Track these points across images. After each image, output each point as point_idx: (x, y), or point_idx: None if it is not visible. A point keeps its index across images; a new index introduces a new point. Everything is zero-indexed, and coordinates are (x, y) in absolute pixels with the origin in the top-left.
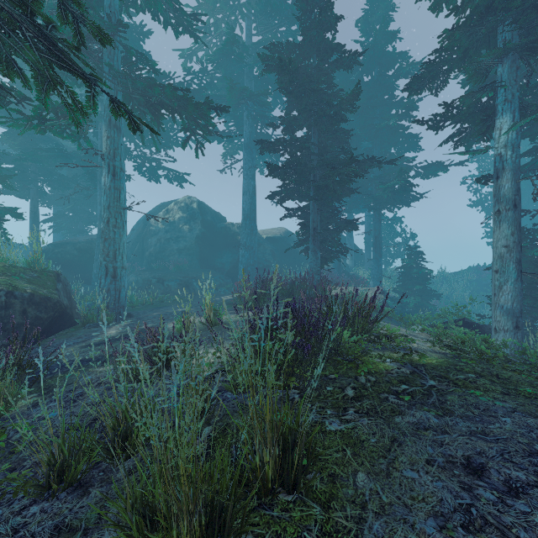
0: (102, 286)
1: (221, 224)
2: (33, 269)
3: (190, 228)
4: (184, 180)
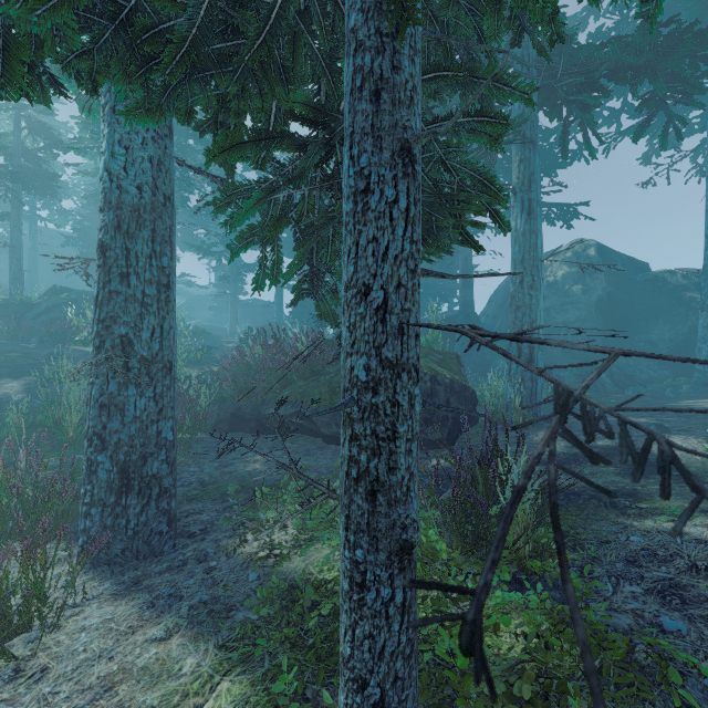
0: (511, 373)
1: (644, 274)
2: (435, 350)
3: (584, 288)
4: (574, 215)
